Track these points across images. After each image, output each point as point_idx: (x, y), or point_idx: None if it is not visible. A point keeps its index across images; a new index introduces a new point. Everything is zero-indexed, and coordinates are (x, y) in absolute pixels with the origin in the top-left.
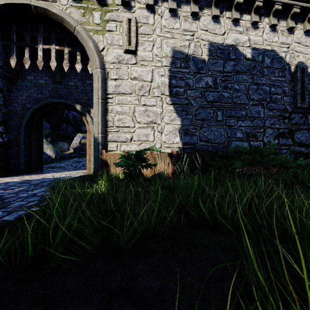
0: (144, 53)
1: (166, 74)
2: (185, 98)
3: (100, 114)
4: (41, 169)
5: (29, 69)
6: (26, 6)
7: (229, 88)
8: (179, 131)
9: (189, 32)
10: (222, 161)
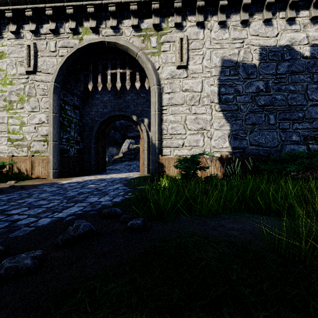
0: (194, 66)
1: (215, 83)
2: (235, 104)
3: (157, 124)
4: (105, 171)
5: (101, 90)
6: (101, 43)
7: (283, 90)
8: (229, 136)
9: (238, 40)
10: (275, 164)
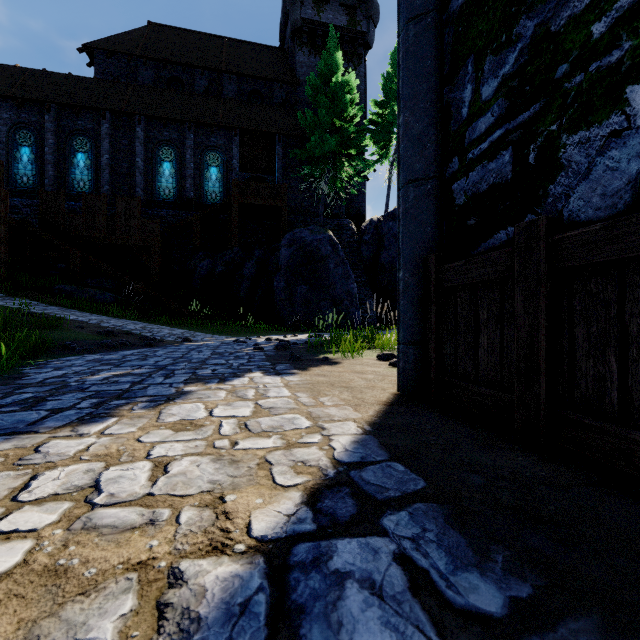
0: None
1: None
2: None
3: None
4: None
5: None
6: None
7: None
8: None
9: None
10: None
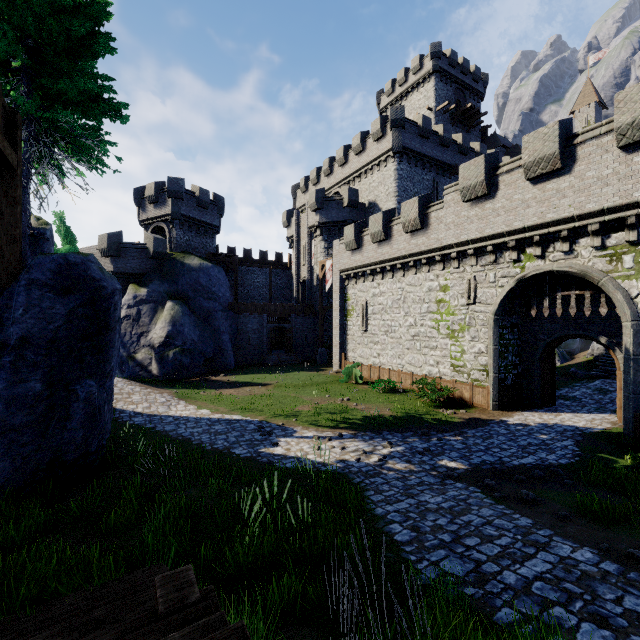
0: None
1: None
2: None
3: (632, 372)
4: (553, 404)
5: (547, 316)
6: (548, 272)
7: None
8: None
9: None
10: None
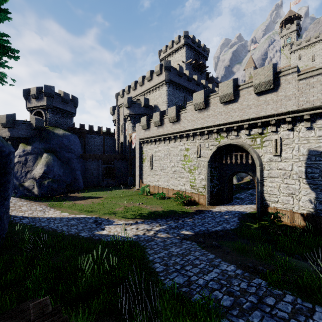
0: (286, 154)
1: (302, 165)
2: (319, 180)
3: (259, 188)
4: (232, 201)
5: (229, 163)
6: (229, 144)
7: None
8: (314, 201)
9: None
10: None
